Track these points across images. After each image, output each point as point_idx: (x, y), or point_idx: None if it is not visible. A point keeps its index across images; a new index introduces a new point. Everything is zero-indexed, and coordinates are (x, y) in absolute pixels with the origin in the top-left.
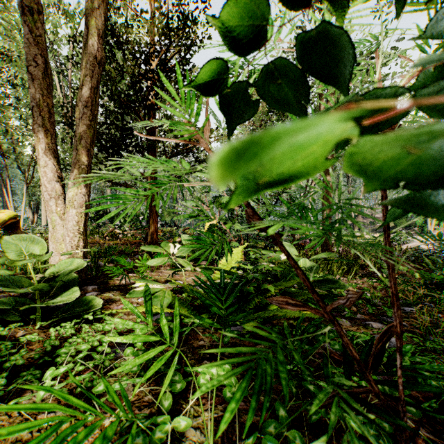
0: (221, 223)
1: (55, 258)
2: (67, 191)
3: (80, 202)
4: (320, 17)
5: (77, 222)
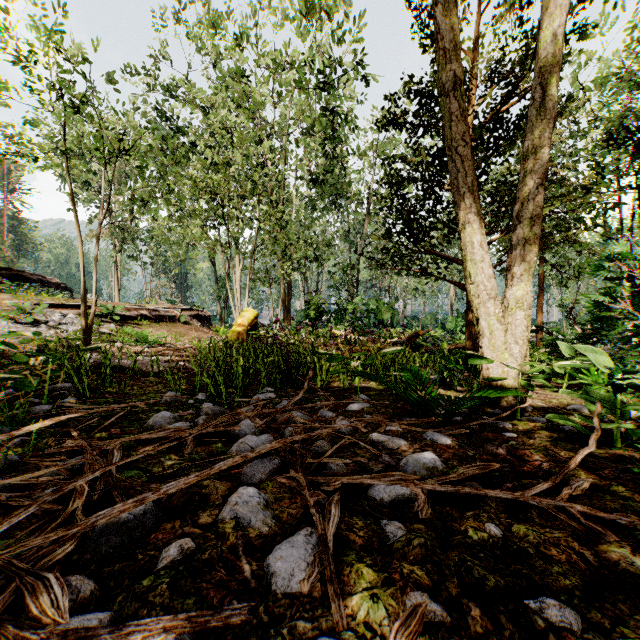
0: None
1: (497, 370)
2: (512, 290)
3: (530, 302)
4: None
5: (526, 327)
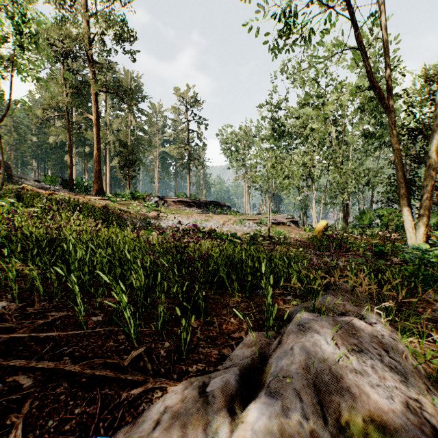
0: None
1: None
2: (418, 225)
3: (424, 229)
4: None
5: (423, 237)
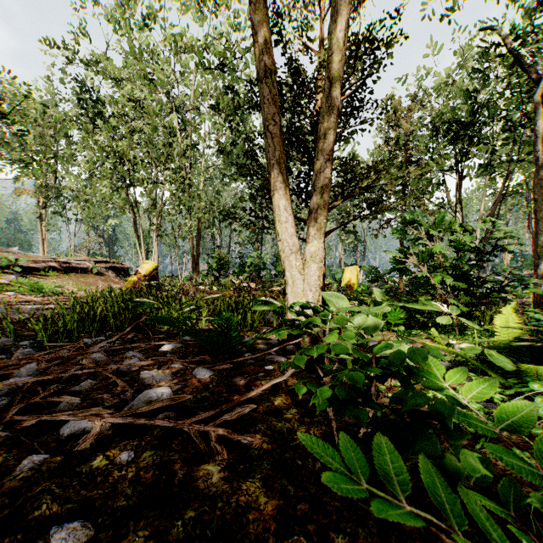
0: (431, 276)
1: None
2: (308, 246)
3: (321, 256)
4: (538, 5)
5: (318, 277)
